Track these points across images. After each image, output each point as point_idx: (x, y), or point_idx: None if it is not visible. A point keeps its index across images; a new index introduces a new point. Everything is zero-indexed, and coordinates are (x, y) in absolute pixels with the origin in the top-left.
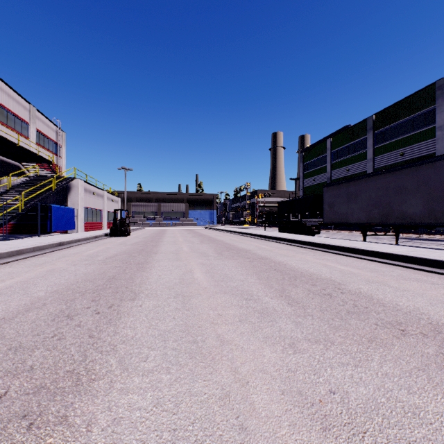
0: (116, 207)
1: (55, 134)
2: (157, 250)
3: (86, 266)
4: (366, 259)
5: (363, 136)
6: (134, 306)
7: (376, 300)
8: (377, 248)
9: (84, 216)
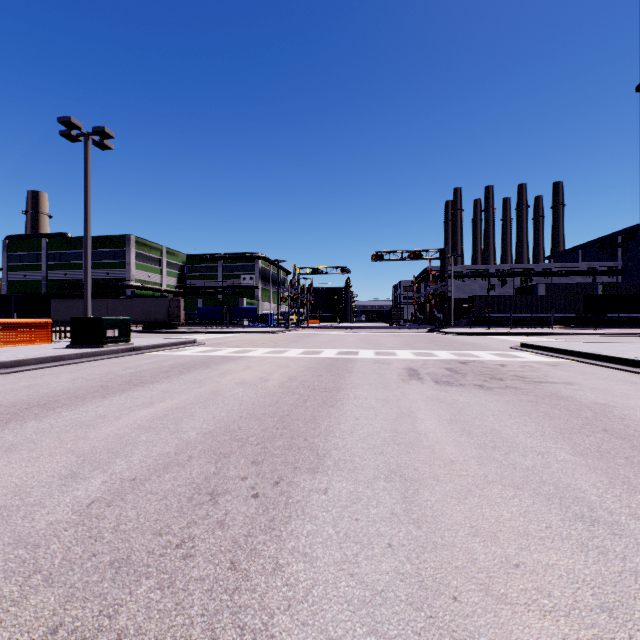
0: None
1: None
2: None
3: None
4: None
5: (80, 249)
6: None
7: None
8: None
9: None
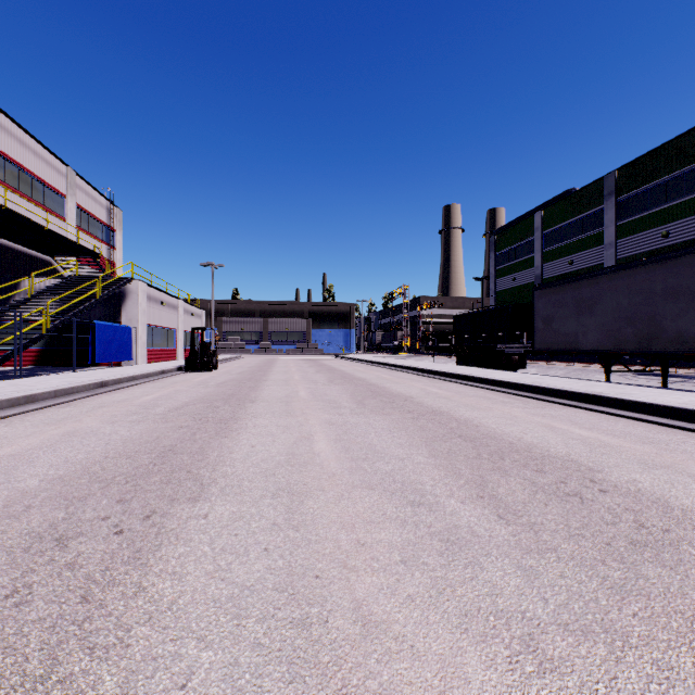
0: (198, 324)
1: (106, 213)
2: (255, 395)
3: (131, 426)
4: (624, 417)
5: (597, 206)
6: (194, 517)
7: (680, 512)
8: (640, 395)
9: (147, 339)
